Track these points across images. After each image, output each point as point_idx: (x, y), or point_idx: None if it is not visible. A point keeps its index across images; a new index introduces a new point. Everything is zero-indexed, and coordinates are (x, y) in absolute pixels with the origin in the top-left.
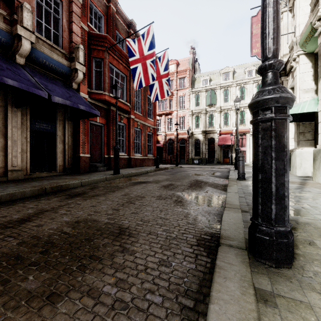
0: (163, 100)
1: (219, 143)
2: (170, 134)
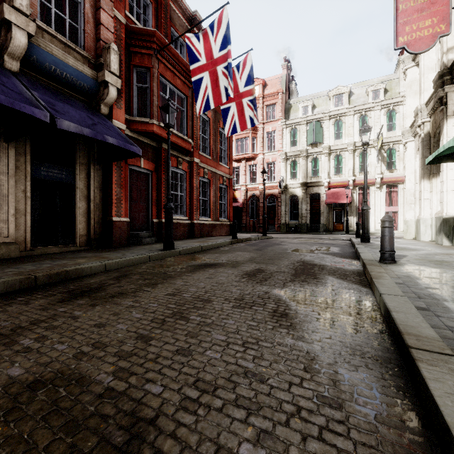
0: (243, 138)
1: (328, 200)
2: (253, 188)
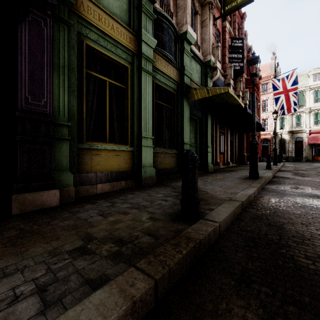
0: None
1: (310, 142)
2: None
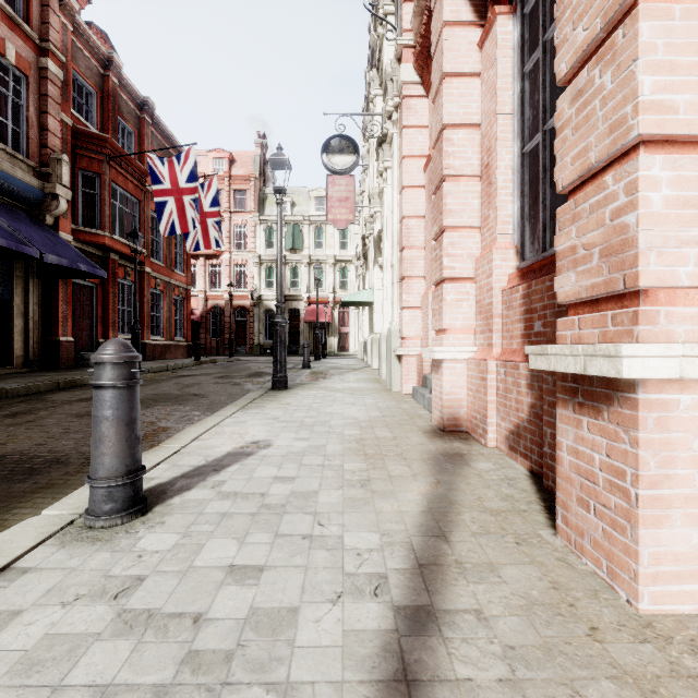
0: None
1: (308, 318)
2: (216, 296)
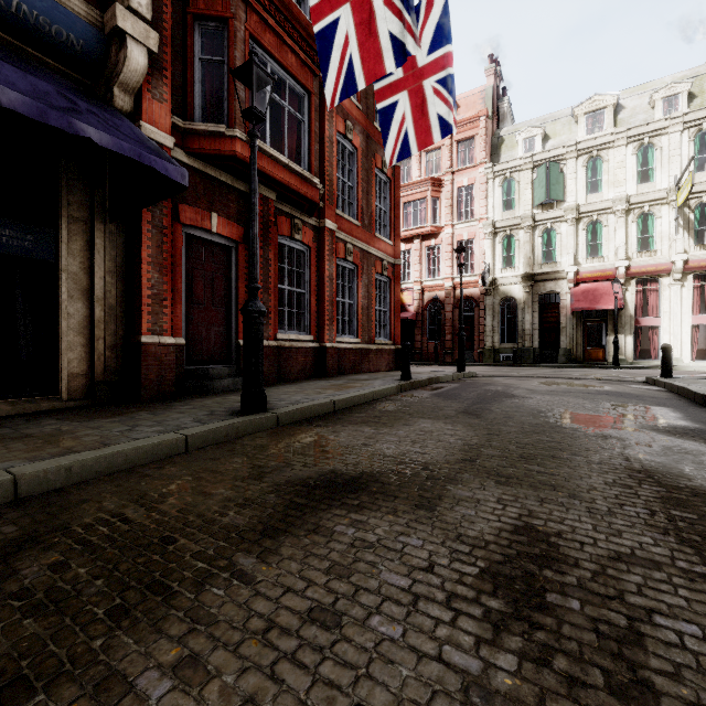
0: (417, 200)
1: (577, 305)
2: (433, 286)
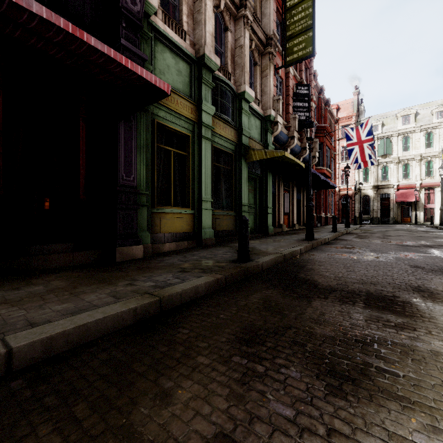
0: None
1: (398, 199)
2: None
